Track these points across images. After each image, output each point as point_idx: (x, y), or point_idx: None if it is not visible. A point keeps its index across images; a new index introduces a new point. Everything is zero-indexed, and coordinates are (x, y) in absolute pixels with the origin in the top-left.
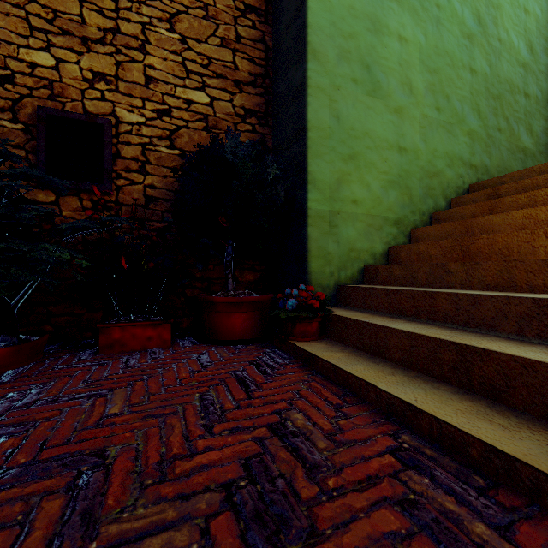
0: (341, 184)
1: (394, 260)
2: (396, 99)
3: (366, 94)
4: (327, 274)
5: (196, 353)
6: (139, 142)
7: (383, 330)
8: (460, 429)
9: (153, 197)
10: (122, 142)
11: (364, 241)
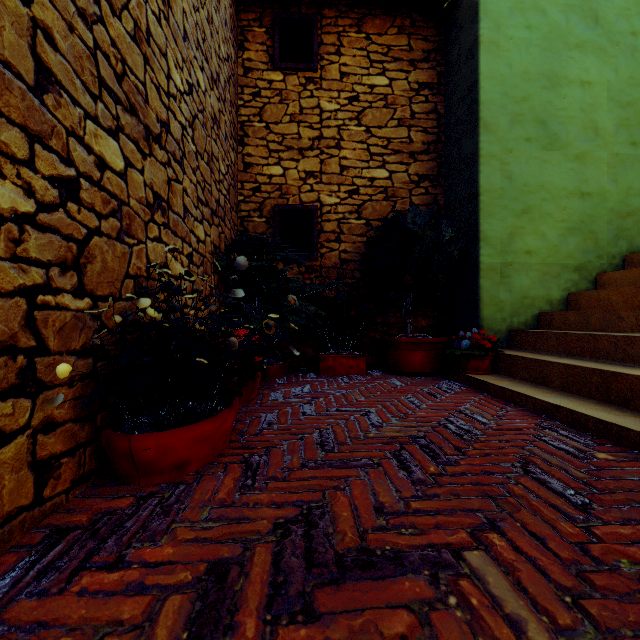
0: (513, 238)
1: (573, 306)
2: (576, 146)
3: (541, 149)
4: (499, 320)
5: (387, 379)
6: (336, 218)
7: (546, 364)
8: (583, 413)
9: (346, 259)
10: (324, 220)
11: (539, 289)
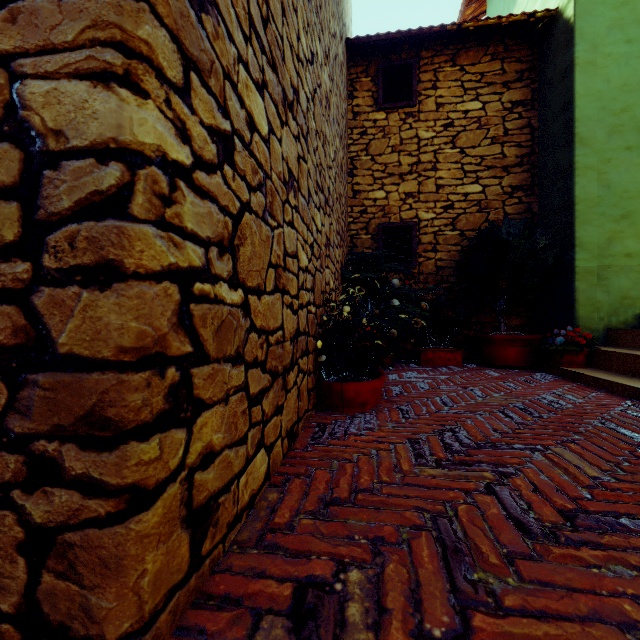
0: (611, 242)
1: None
2: None
3: None
4: (596, 319)
5: (483, 370)
6: (432, 231)
7: (639, 358)
8: None
9: (441, 267)
10: (422, 233)
11: None
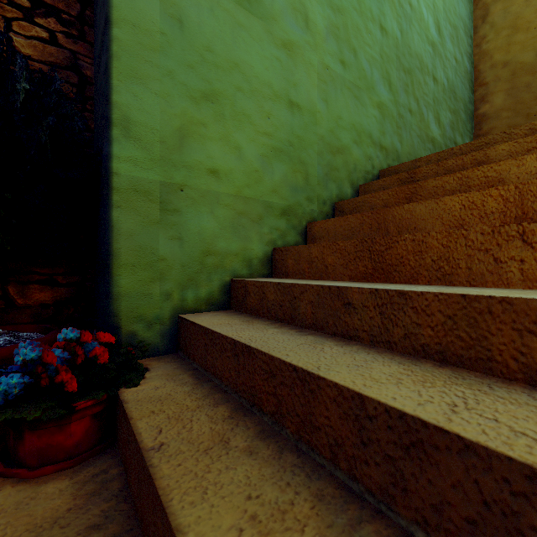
0: (187, 139)
1: (279, 269)
2: (284, 28)
3: (236, 2)
4: (157, 296)
5: None
6: None
7: (161, 514)
8: None
9: None
10: None
11: (231, 239)
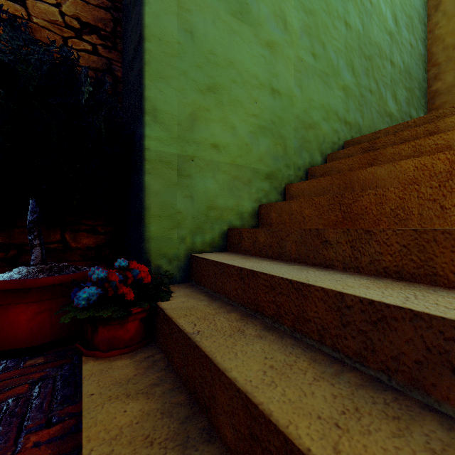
0: (196, 121)
1: (264, 221)
2: (268, 31)
3: (231, 14)
4: (175, 240)
5: None
6: None
7: (209, 366)
8: None
9: None
10: None
11: (228, 197)
